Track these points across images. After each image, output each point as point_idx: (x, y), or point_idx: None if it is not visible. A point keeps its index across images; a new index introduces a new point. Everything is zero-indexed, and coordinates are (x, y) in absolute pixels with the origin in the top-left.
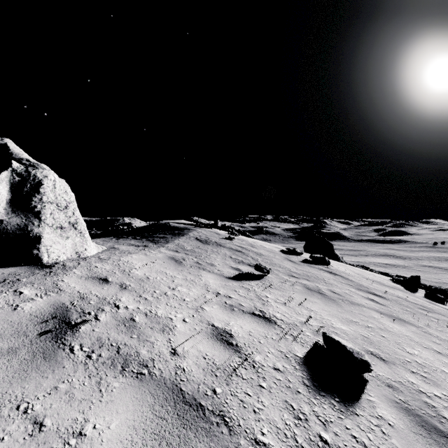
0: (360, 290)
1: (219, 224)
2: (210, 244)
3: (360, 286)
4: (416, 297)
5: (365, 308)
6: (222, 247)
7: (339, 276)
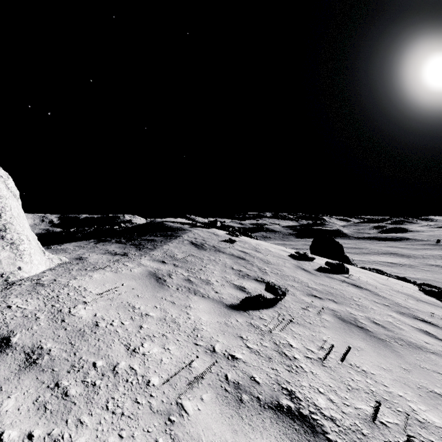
0: (404, 315)
1: (218, 223)
2: (207, 250)
3: (399, 306)
4: None
5: (432, 355)
6: (221, 253)
7: (367, 290)
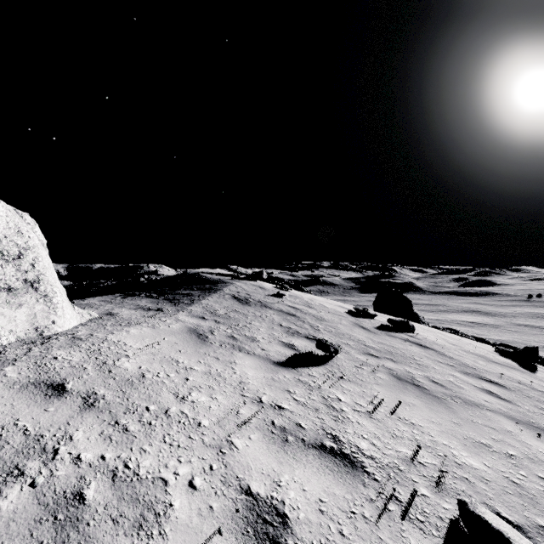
0: (468, 375)
1: (264, 275)
2: (251, 305)
3: (465, 367)
4: (542, 381)
5: (488, 412)
6: (268, 309)
7: (432, 350)
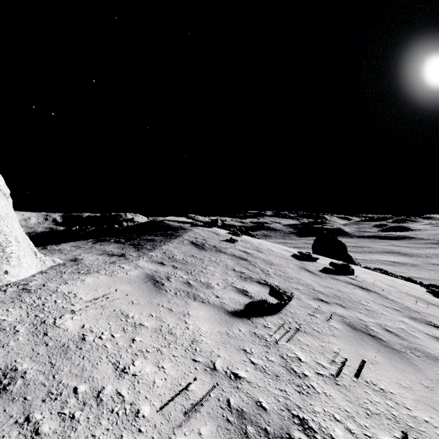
0: (416, 321)
1: (219, 222)
2: (207, 250)
3: (409, 311)
4: None
5: None
6: (222, 254)
7: (374, 292)
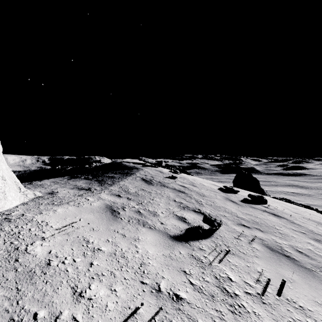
0: (319, 242)
1: (163, 163)
2: (154, 185)
3: (313, 234)
4: None
5: None
6: (165, 188)
7: (284, 218)
